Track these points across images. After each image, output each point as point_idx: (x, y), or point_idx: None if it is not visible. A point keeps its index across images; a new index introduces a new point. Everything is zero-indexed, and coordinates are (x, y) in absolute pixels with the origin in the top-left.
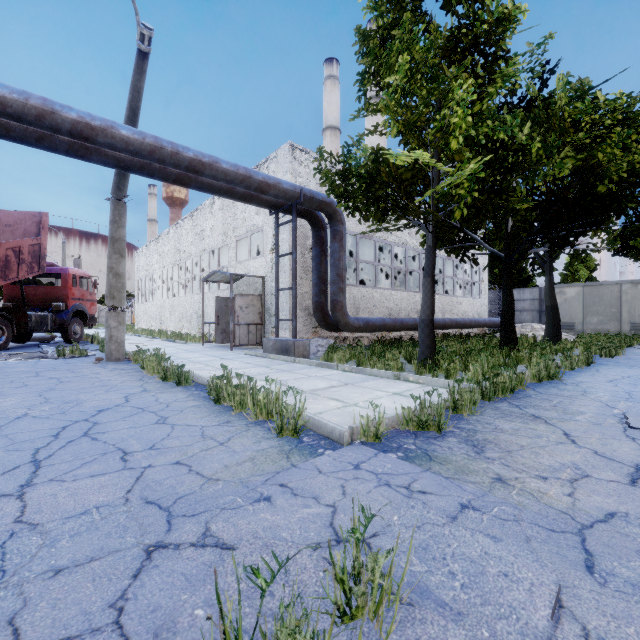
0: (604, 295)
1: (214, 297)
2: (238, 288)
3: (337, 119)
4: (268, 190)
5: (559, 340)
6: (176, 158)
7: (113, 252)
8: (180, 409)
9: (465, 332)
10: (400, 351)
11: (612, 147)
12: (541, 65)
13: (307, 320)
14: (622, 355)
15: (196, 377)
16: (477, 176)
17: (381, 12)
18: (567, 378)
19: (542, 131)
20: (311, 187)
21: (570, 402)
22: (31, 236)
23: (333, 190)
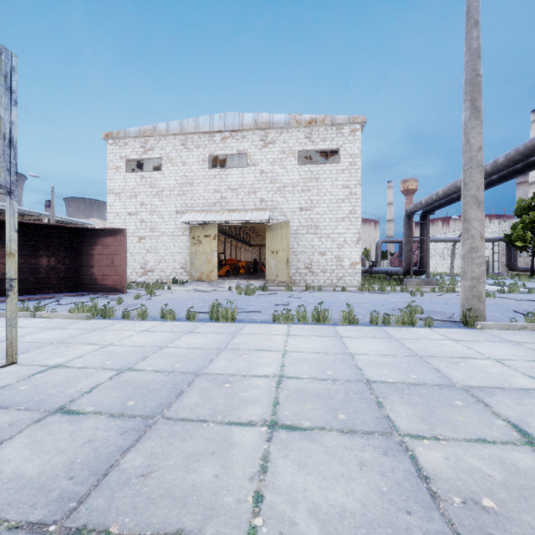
0: None
1: None
2: None
3: None
4: (490, 241)
5: None
6: None
7: (452, 255)
8: None
9: None
10: None
11: None
12: None
13: (504, 268)
14: None
15: None
16: None
17: (518, 211)
18: None
19: None
20: (506, 230)
21: None
22: (415, 248)
23: (508, 241)
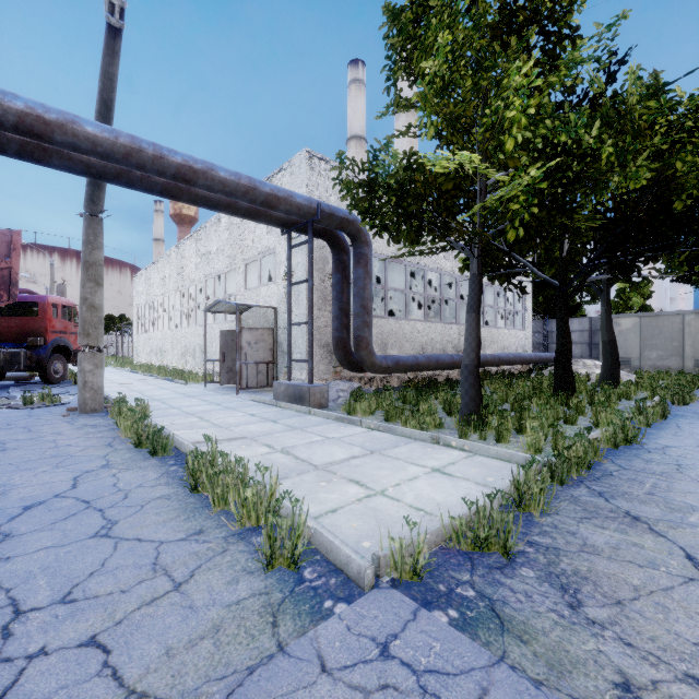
0: (664, 327)
1: (220, 329)
2: (247, 320)
3: (363, 128)
4: (277, 205)
5: (618, 380)
6: (160, 163)
7: (87, 279)
8: (140, 504)
9: (507, 368)
10: (436, 396)
11: (694, 154)
12: (609, 53)
13: (327, 358)
14: (696, 401)
15: (179, 443)
16: (532, 188)
17: None
18: (647, 440)
19: (613, 133)
20: (331, 202)
21: (668, 486)
22: (0, 258)
23: (356, 205)
